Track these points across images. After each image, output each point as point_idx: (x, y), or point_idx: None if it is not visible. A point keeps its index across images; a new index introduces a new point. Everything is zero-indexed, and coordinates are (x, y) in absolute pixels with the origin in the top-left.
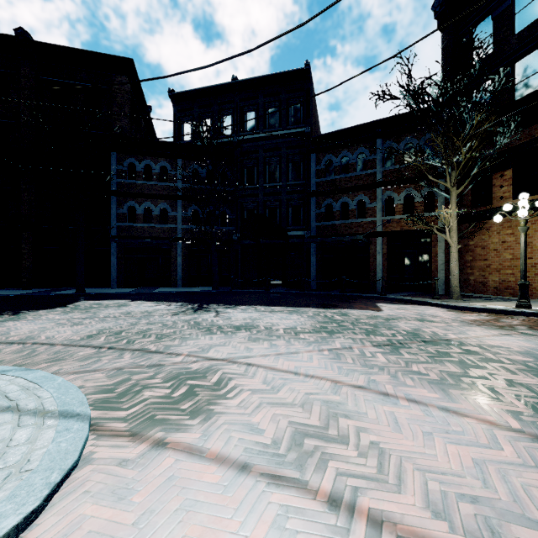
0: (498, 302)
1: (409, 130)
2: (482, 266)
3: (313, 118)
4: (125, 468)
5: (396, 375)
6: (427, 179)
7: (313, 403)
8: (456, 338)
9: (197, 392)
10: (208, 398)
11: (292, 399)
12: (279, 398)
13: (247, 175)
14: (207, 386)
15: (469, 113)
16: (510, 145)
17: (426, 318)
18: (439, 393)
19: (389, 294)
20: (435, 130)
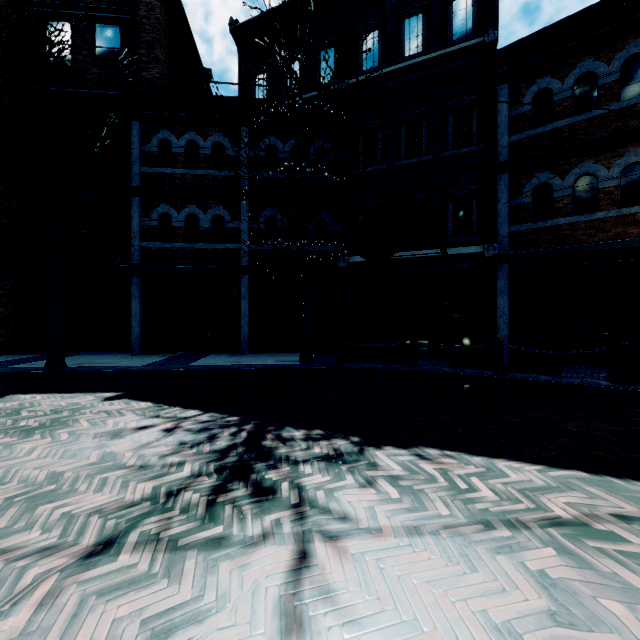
0: None
1: None
2: None
3: None
4: None
5: None
6: None
7: None
8: None
9: None
10: None
11: None
12: None
13: (363, 149)
14: None
15: None
16: None
17: None
18: None
19: None
20: None
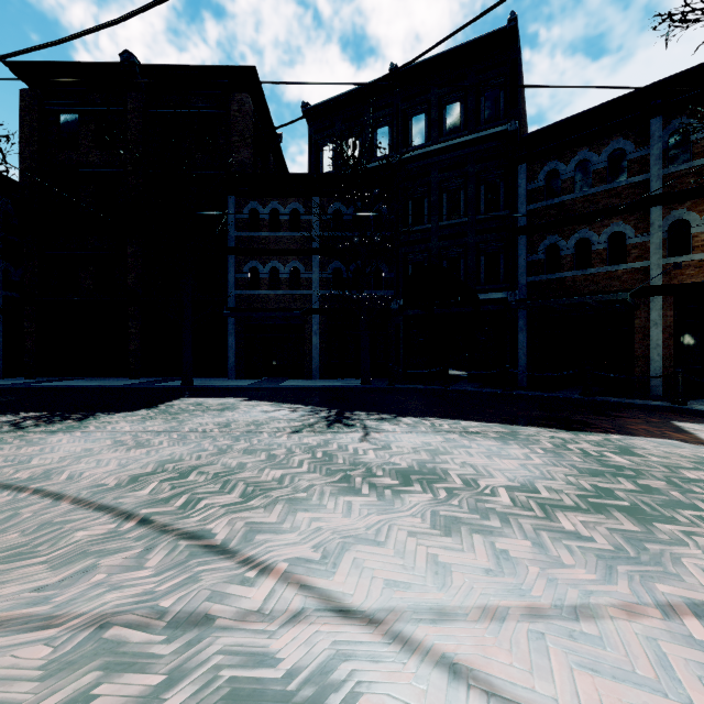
0: None
1: None
2: None
3: (521, 110)
4: None
5: None
6: None
7: None
8: None
9: None
10: None
11: None
12: None
13: (413, 211)
14: None
15: None
16: None
17: None
18: None
19: (688, 402)
20: None
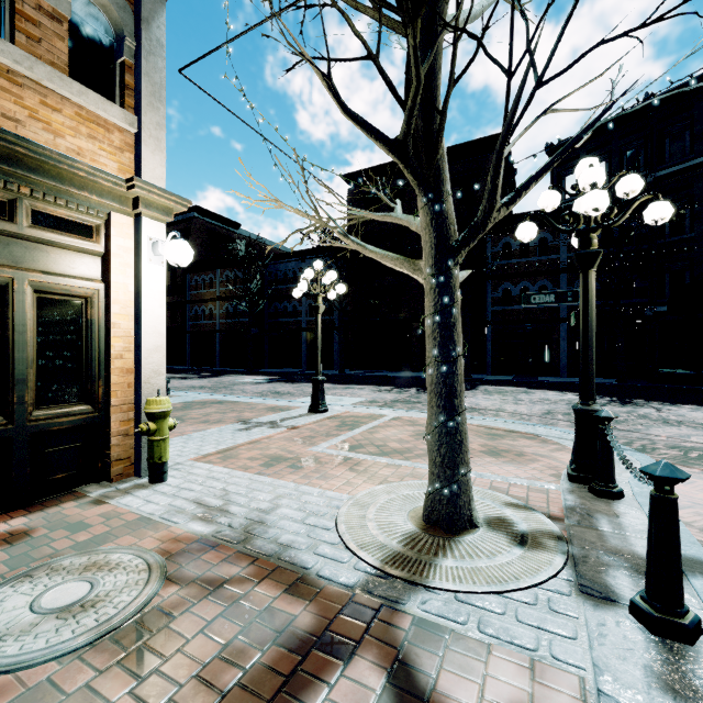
0: None
1: None
2: None
3: None
4: (696, 474)
5: None
6: None
7: None
8: None
9: None
10: None
11: None
12: None
13: (670, 223)
14: None
15: None
16: None
17: None
18: None
19: None
20: None
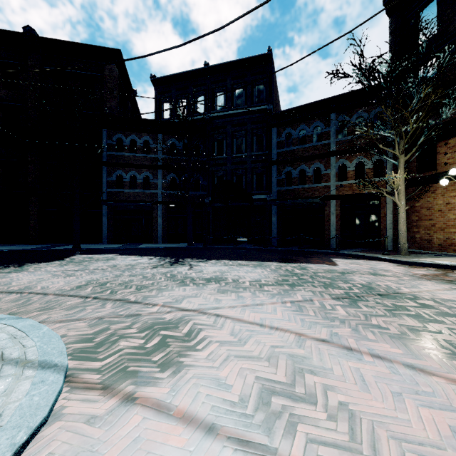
0: (443, 257)
1: (360, 105)
2: (428, 225)
3: (275, 97)
4: (93, 426)
5: (357, 328)
6: (377, 148)
7: (278, 356)
8: (409, 291)
9: (169, 343)
10: (178, 350)
11: (258, 352)
12: (246, 350)
13: (217, 147)
14: (178, 337)
15: (416, 88)
16: (454, 116)
17: (378, 272)
18: (402, 349)
19: (342, 250)
20: (385, 103)
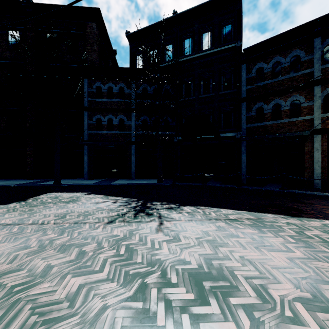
0: None
1: None
2: None
3: None
4: None
5: None
6: None
7: None
8: None
9: None
10: None
11: None
12: None
13: (185, 90)
14: None
15: None
16: None
17: None
18: None
19: None
20: None
